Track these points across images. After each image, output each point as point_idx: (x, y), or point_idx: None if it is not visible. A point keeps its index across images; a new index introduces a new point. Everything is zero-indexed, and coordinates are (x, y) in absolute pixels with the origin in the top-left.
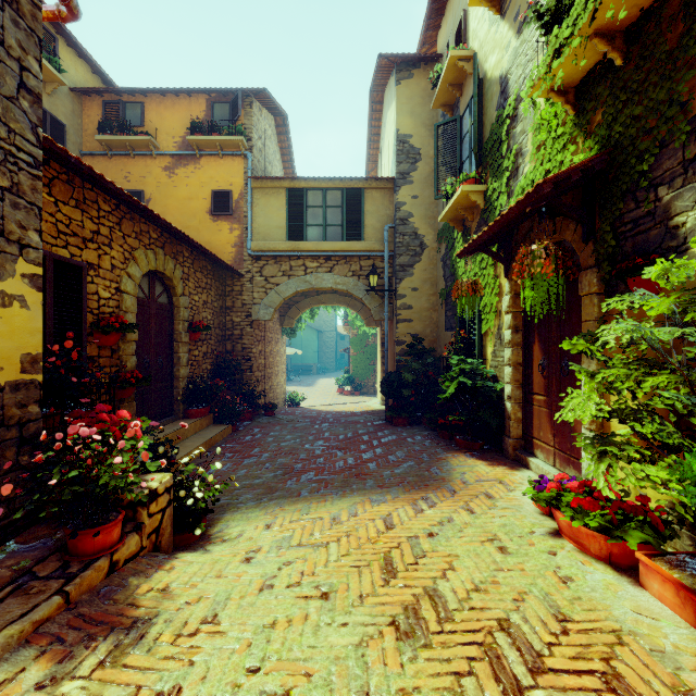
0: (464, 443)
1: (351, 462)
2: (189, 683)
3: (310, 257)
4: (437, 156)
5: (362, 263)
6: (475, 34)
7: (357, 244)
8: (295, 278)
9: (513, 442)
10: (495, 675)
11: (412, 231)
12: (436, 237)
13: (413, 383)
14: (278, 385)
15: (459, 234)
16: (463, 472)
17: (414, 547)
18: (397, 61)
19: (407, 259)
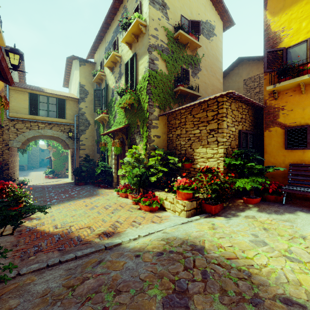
0: (103, 186)
1: (68, 195)
2: (56, 218)
3: (41, 122)
4: (95, 99)
5: (65, 127)
6: (106, 69)
7: (63, 120)
8: (33, 130)
9: (115, 183)
10: (105, 208)
11: (85, 118)
12: (94, 121)
13: (86, 170)
14: (16, 176)
15: (101, 124)
16: (102, 192)
17: (91, 203)
18: (80, 58)
19: (83, 128)
